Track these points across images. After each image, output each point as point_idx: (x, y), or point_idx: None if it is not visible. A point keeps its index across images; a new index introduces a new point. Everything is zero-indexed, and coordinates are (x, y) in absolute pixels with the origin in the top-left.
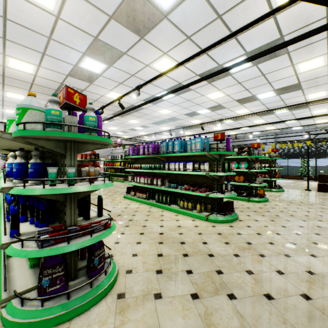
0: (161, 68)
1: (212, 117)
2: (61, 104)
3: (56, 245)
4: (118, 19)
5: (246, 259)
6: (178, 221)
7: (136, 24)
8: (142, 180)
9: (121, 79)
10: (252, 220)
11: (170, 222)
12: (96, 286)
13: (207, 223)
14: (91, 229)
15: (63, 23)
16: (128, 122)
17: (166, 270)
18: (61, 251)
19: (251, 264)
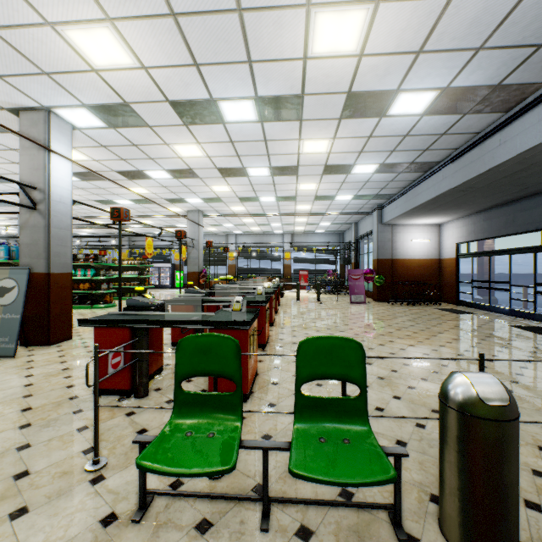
0: None
1: (77, 210)
2: None
3: None
4: None
5: None
6: None
7: None
8: None
9: None
10: None
11: None
12: None
13: None
14: None
15: None
16: None
17: None
18: None
19: None
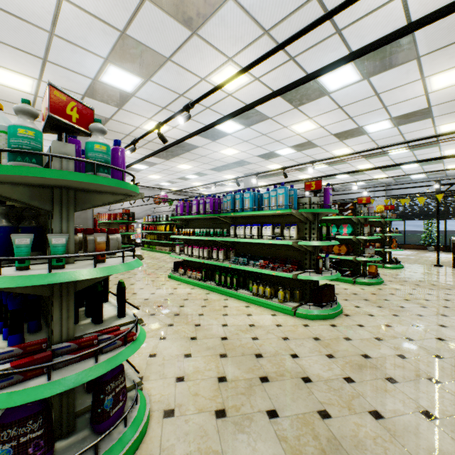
0: None
1: (298, 159)
2: (44, 120)
3: (25, 383)
4: (156, 0)
5: (367, 388)
6: (250, 316)
7: (185, 8)
8: (195, 251)
9: (164, 102)
10: (365, 315)
11: (238, 317)
12: (106, 451)
13: (295, 320)
14: (96, 349)
15: (70, 8)
16: (177, 167)
17: (232, 411)
18: (32, 398)
19: (377, 398)
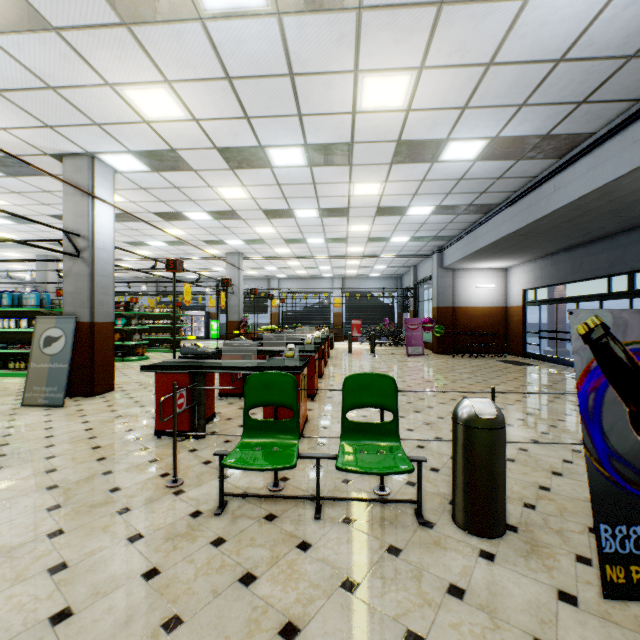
0: None
1: None
2: None
3: None
4: None
5: None
6: (3, 380)
7: None
8: None
9: None
10: None
11: None
12: None
13: None
14: None
15: None
16: None
17: None
18: None
19: None
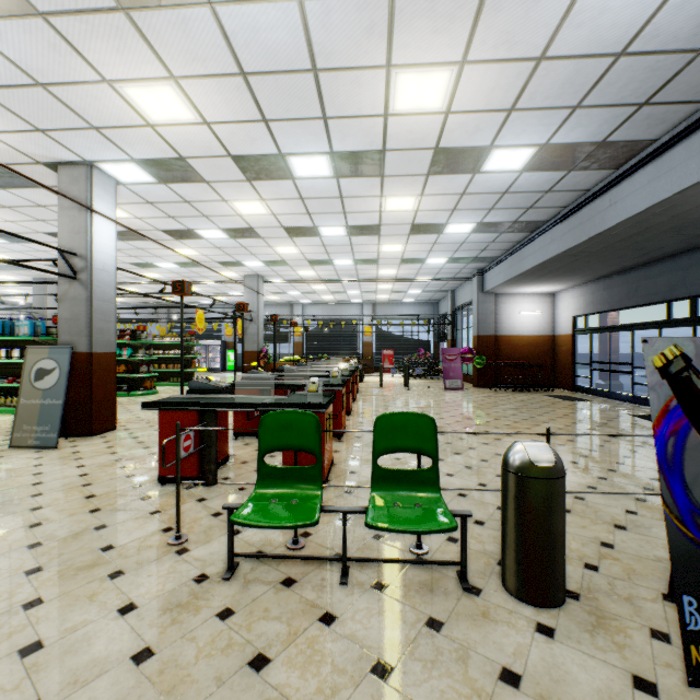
0: None
1: None
2: None
3: None
4: None
5: None
6: None
7: None
8: None
9: None
10: None
11: None
12: None
13: None
14: None
15: None
16: None
17: None
18: None
19: None
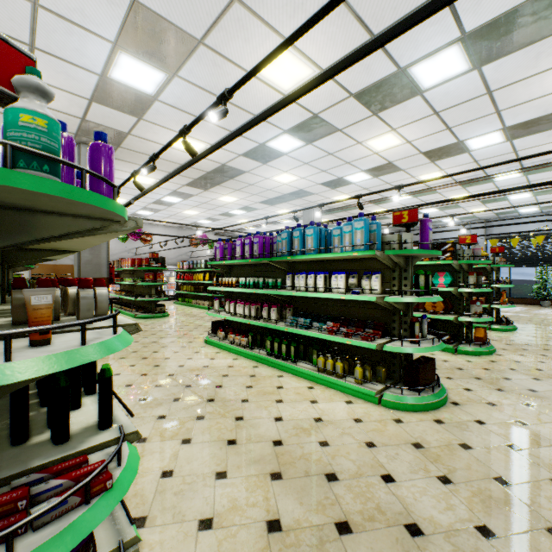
0: (277, 79)
1: (374, 188)
2: None
3: None
4: None
5: (520, 551)
6: (315, 403)
7: None
8: (239, 308)
9: (197, 108)
10: (482, 404)
11: (297, 406)
12: None
13: (381, 412)
14: (6, 533)
15: None
16: (218, 200)
17: None
18: None
19: None
